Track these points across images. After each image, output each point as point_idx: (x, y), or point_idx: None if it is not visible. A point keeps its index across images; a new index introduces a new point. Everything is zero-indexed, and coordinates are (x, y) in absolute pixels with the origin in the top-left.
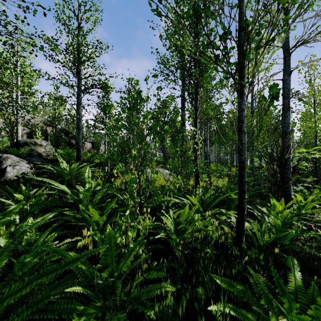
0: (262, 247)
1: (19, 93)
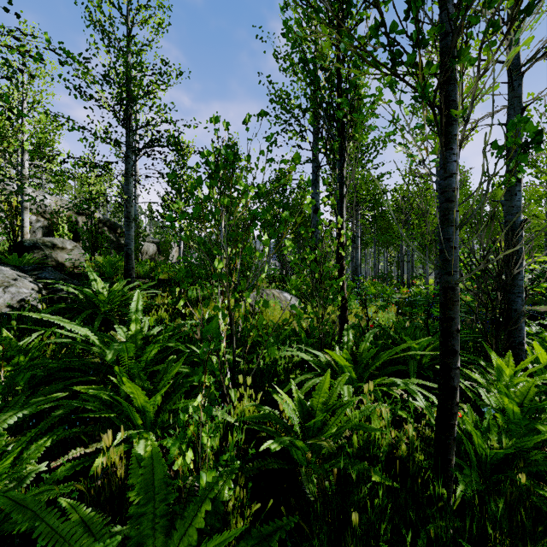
0: (486, 464)
1: (27, 156)
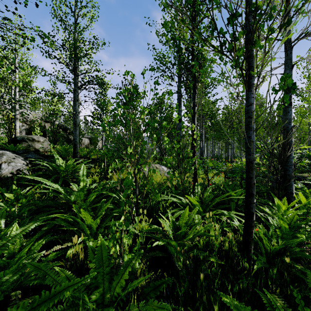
0: (270, 254)
1: (17, 89)
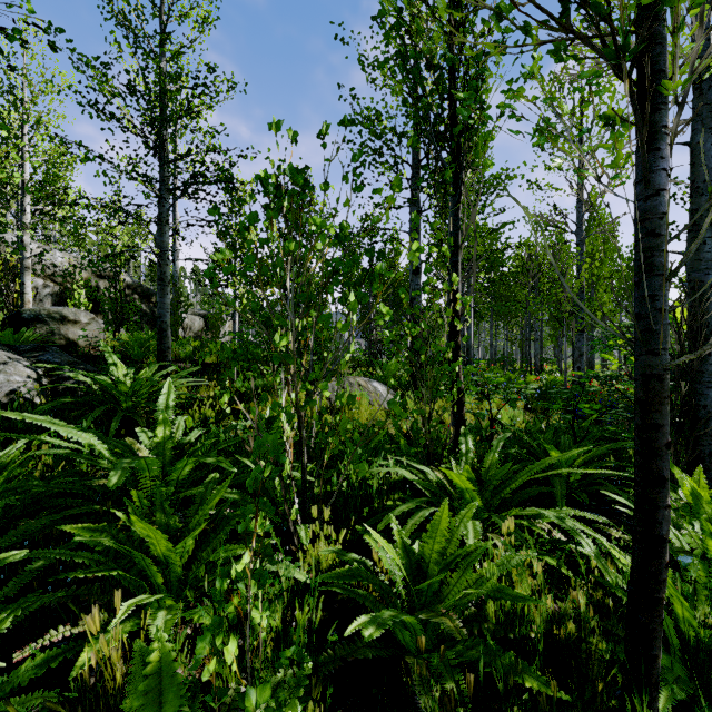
0: (696, 650)
1: (28, 198)
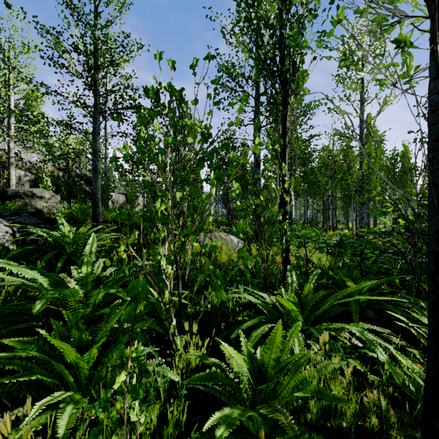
0: None
1: (13, 119)
